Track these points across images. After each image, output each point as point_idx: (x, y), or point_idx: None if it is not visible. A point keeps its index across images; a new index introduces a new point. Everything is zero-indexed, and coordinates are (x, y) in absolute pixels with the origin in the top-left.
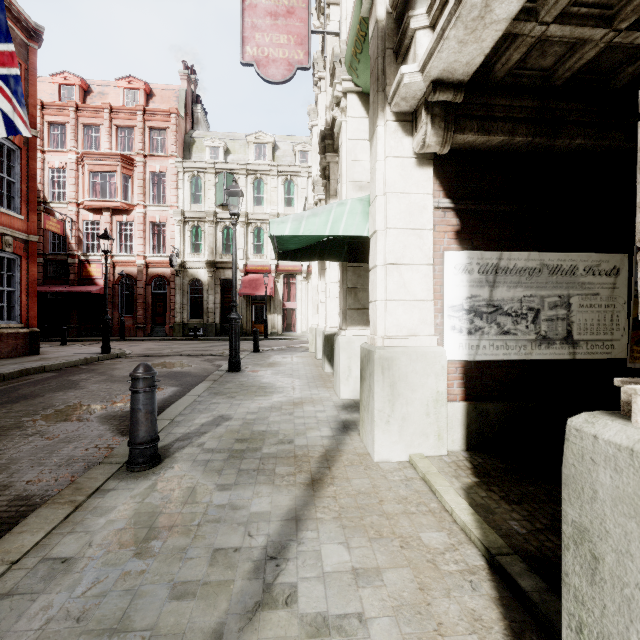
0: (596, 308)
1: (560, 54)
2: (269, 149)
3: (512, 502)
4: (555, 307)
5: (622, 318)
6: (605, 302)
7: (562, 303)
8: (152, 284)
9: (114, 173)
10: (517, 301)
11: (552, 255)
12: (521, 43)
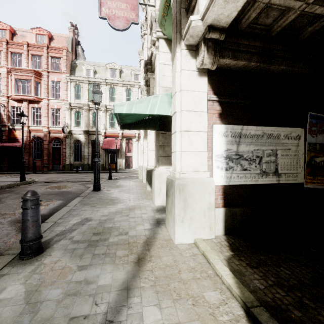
0: (289, 156)
1: (276, 16)
2: (118, 72)
3: (253, 267)
4: (269, 156)
5: (301, 161)
6: (293, 153)
7: (273, 153)
8: (52, 142)
9: (30, 80)
10: (251, 152)
11: (268, 128)
12: (257, 6)
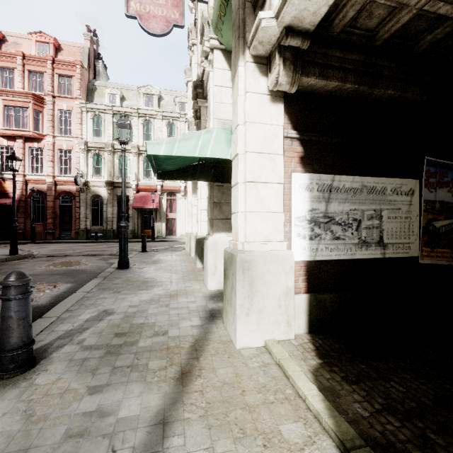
0: (399, 219)
1: (382, 17)
2: (156, 99)
3: (351, 382)
4: (371, 218)
5: (416, 227)
6: (405, 215)
7: (376, 215)
8: (60, 198)
9: (26, 108)
10: (345, 213)
11: (369, 179)
12: (356, 0)
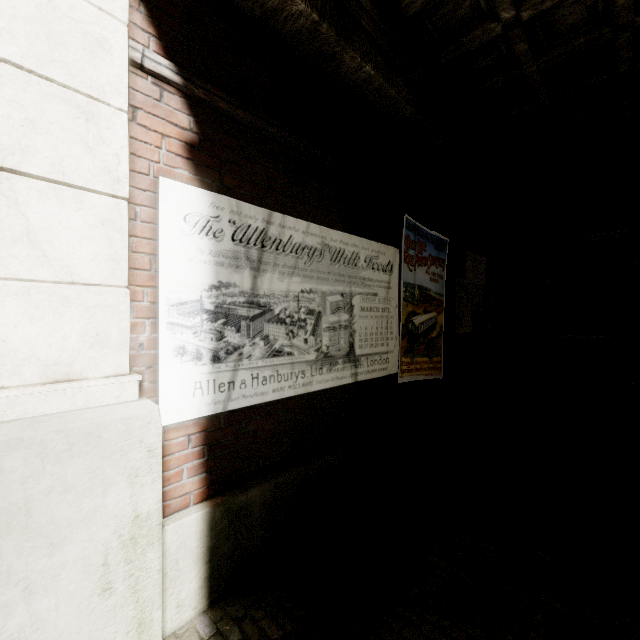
0: (375, 312)
1: None
2: None
3: None
4: (338, 310)
5: (395, 325)
6: (382, 305)
7: (345, 304)
8: None
9: None
10: (293, 298)
11: (335, 233)
12: None
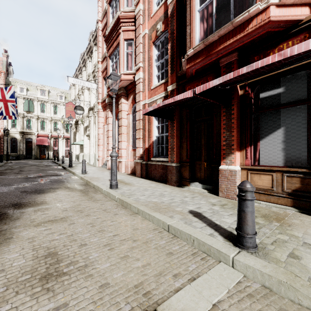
0: None
1: None
2: (47, 92)
3: None
4: None
5: None
6: None
7: None
8: None
9: None
10: None
11: None
12: None
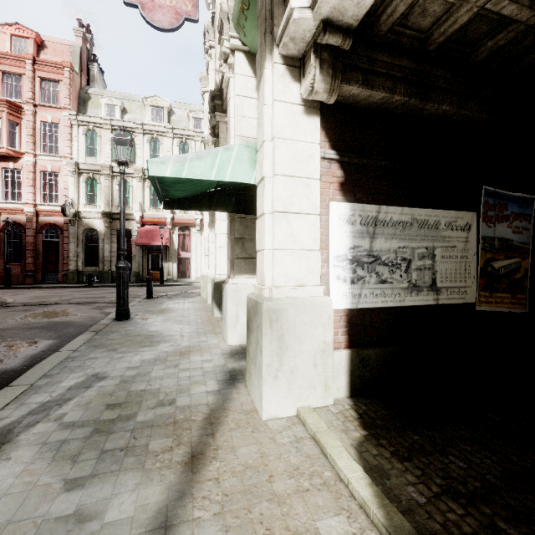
0: (454, 259)
1: (438, 15)
2: (165, 113)
3: (403, 458)
4: (423, 258)
5: (472, 268)
6: (460, 254)
7: (428, 254)
8: (43, 232)
9: None
10: (393, 252)
11: (421, 210)
12: None
